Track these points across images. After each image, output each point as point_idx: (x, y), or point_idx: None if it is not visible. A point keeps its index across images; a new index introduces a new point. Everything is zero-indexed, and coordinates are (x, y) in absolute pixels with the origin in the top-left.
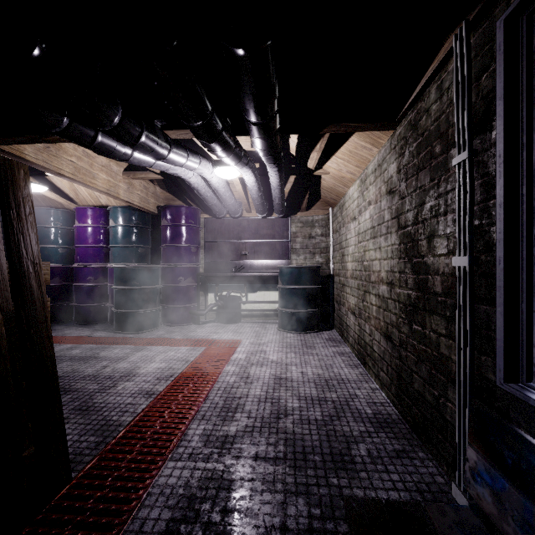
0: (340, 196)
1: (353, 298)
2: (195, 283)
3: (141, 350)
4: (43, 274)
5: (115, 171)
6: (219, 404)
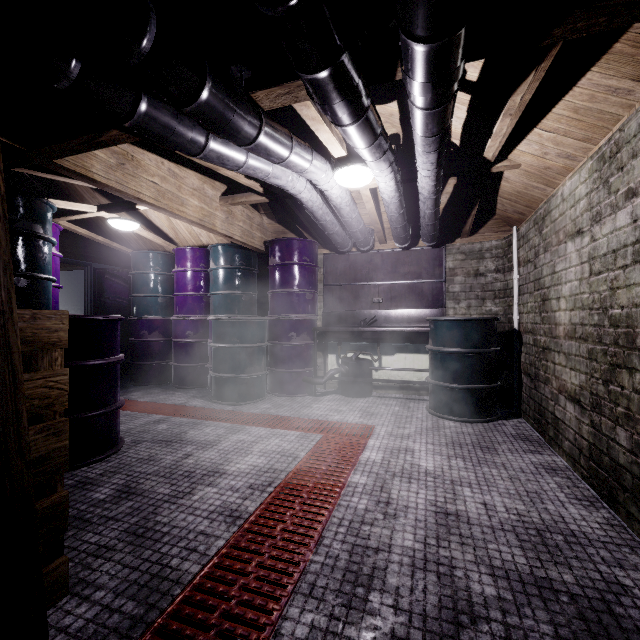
0: (533, 206)
1: (573, 373)
2: (310, 341)
3: (238, 432)
4: (55, 331)
5: (210, 196)
6: (340, 559)
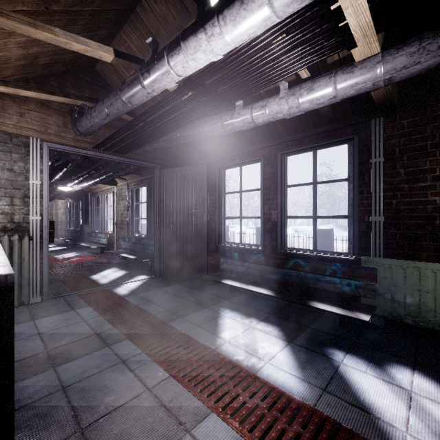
0: (57, 200)
1: (60, 226)
2: None
3: None
4: None
5: None
6: None
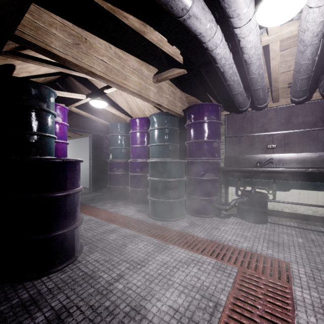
0: None
1: None
2: (216, 177)
3: (162, 251)
4: None
5: (146, 75)
6: None
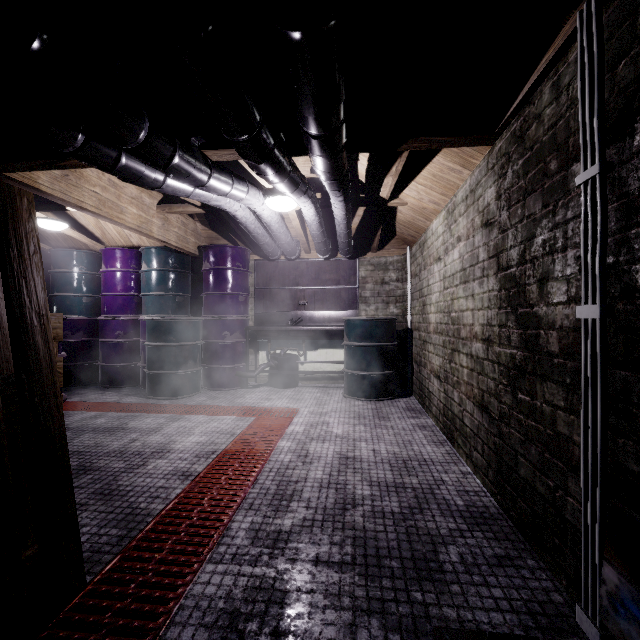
0: (420, 232)
1: (437, 357)
2: (243, 339)
3: (178, 420)
4: (54, 328)
5: (148, 204)
6: (271, 489)
